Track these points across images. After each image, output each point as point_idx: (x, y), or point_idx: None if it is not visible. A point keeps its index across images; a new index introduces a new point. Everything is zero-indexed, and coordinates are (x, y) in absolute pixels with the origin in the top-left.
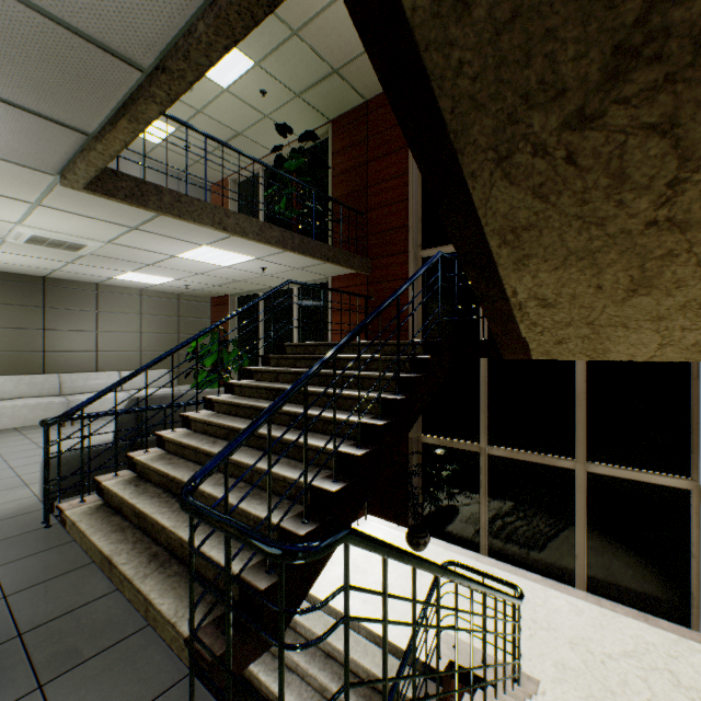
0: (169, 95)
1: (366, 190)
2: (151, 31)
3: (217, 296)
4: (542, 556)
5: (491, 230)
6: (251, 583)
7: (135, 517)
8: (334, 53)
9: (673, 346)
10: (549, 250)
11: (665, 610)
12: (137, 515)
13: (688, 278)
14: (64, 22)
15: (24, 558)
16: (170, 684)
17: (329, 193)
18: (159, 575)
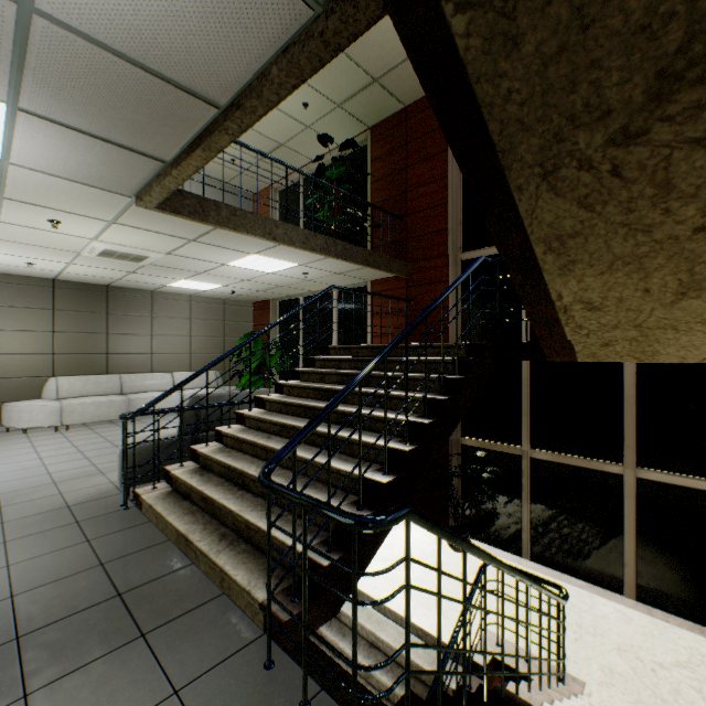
0: (240, 127)
1: (405, 194)
2: (231, 76)
3: (259, 300)
4: (588, 563)
5: (536, 238)
6: (314, 559)
7: (202, 502)
8: (375, 63)
9: None
10: (594, 256)
11: None
12: (204, 500)
13: None
14: (160, 74)
15: (111, 533)
16: (248, 640)
17: (368, 199)
18: (230, 551)
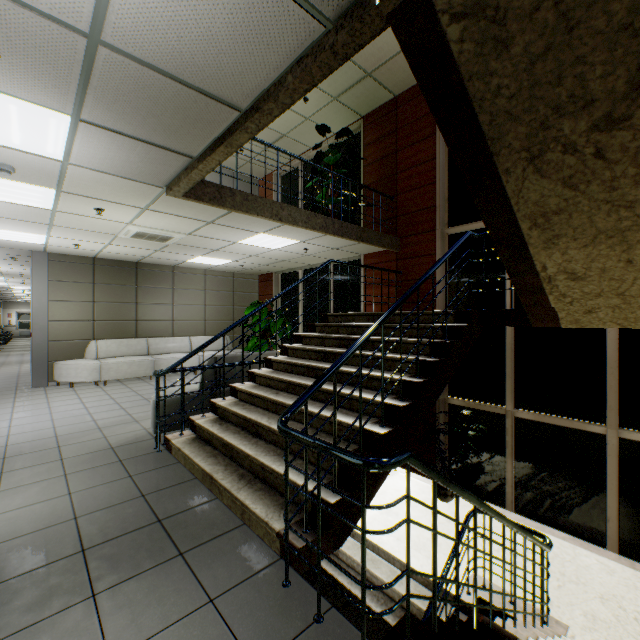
0: (258, 127)
1: (395, 176)
2: (252, 84)
3: (263, 273)
4: (571, 517)
5: (522, 215)
6: (322, 497)
7: (222, 447)
8: (368, 59)
9: None
10: (578, 230)
11: None
12: (224, 446)
13: None
14: (194, 86)
15: (149, 471)
16: (267, 563)
17: (361, 181)
18: (248, 489)
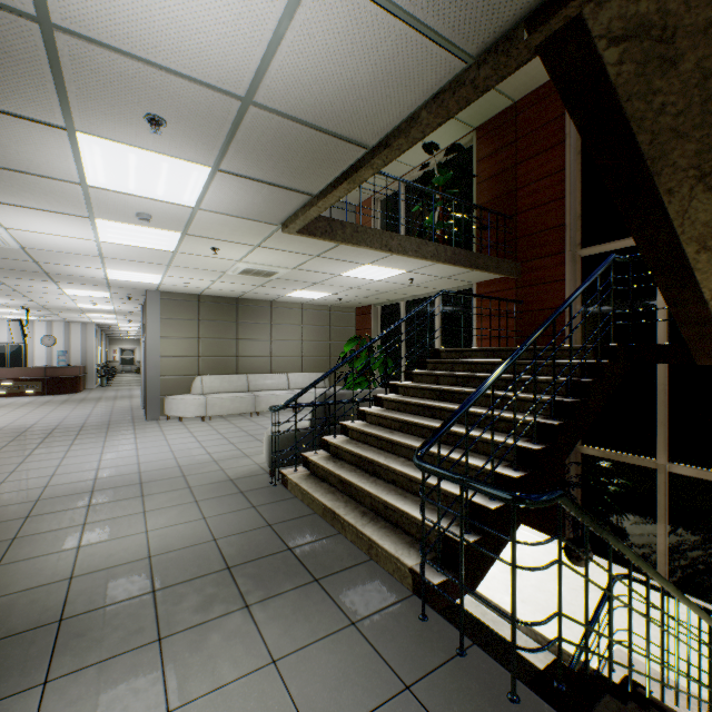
0: (384, 162)
1: (514, 192)
2: (383, 123)
3: (361, 306)
4: None
5: (687, 238)
6: (454, 538)
7: (339, 485)
8: None
9: None
10: None
11: None
12: (341, 483)
13: None
14: (327, 131)
15: (269, 503)
16: (401, 597)
17: (473, 200)
18: (373, 526)
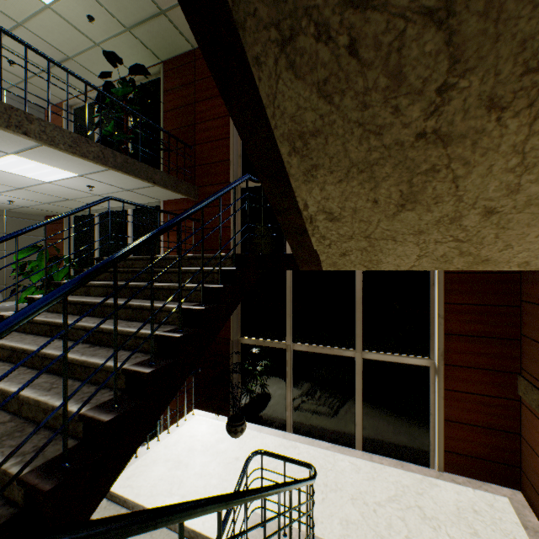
0: None
1: (194, 126)
2: None
3: (51, 215)
4: (332, 427)
5: (281, 134)
6: None
7: None
8: None
9: (427, 257)
10: (334, 160)
11: (414, 456)
12: None
13: (444, 194)
14: None
15: None
16: None
17: (161, 126)
18: None
